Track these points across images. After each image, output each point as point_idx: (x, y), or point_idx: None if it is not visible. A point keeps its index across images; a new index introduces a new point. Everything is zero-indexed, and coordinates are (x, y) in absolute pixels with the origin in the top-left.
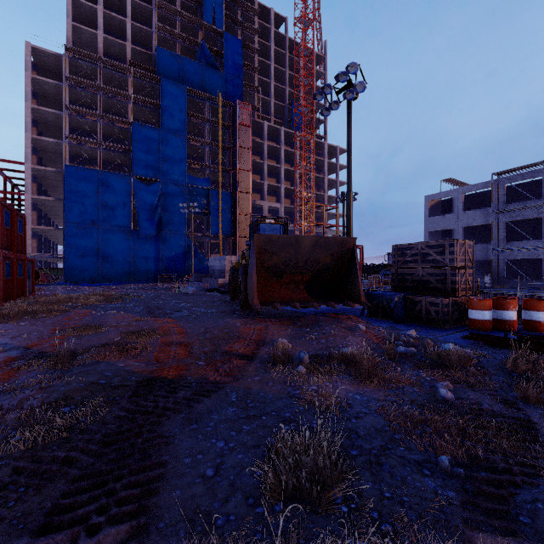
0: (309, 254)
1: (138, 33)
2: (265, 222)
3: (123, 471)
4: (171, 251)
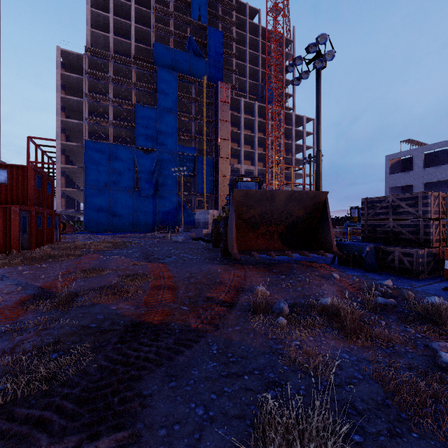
0: (283, 207)
1: (140, 33)
2: (243, 180)
3: (92, 444)
4: (165, 207)
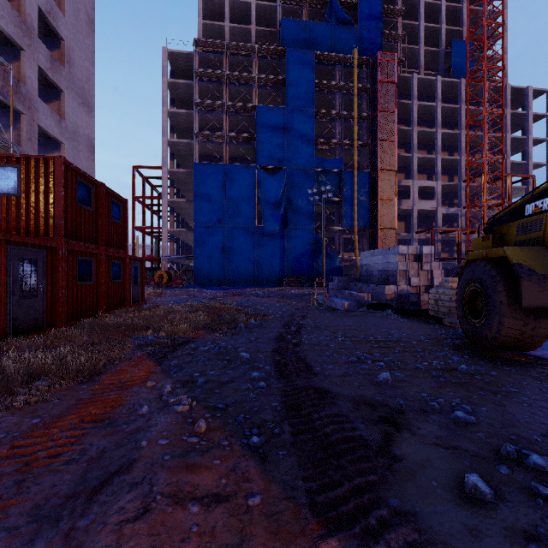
0: None
1: (262, 14)
2: None
3: None
4: (297, 249)
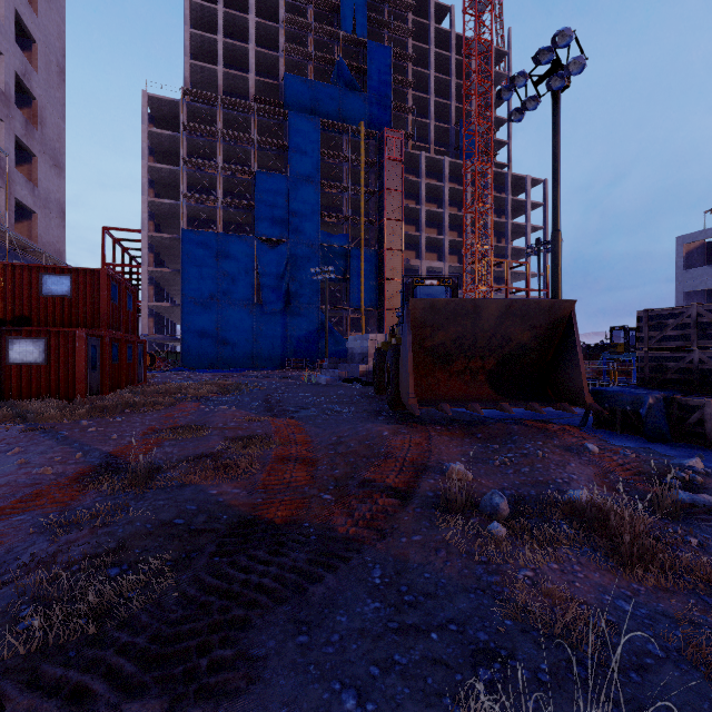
0: (495, 328)
1: (262, 61)
2: (424, 284)
3: None
4: (301, 329)
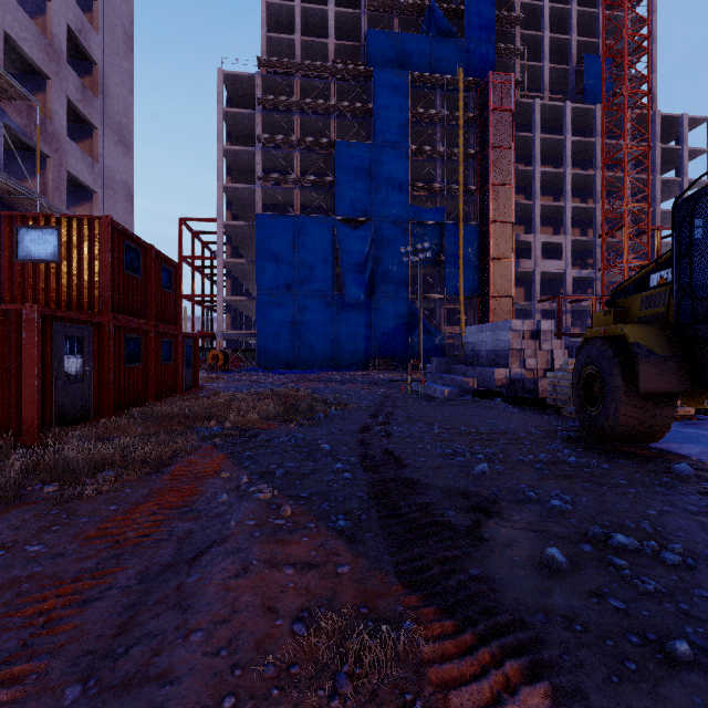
0: None
1: (342, 24)
2: None
3: None
4: (387, 323)
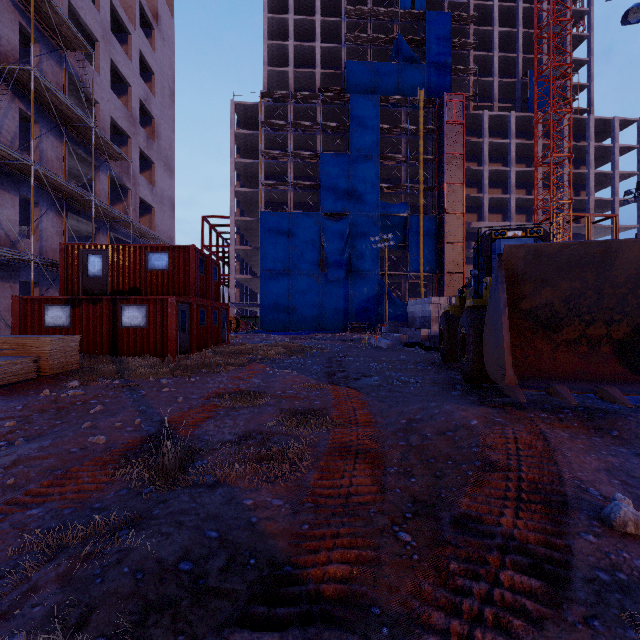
0: (635, 281)
1: (327, 55)
2: (505, 236)
3: None
4: (361, 295)
